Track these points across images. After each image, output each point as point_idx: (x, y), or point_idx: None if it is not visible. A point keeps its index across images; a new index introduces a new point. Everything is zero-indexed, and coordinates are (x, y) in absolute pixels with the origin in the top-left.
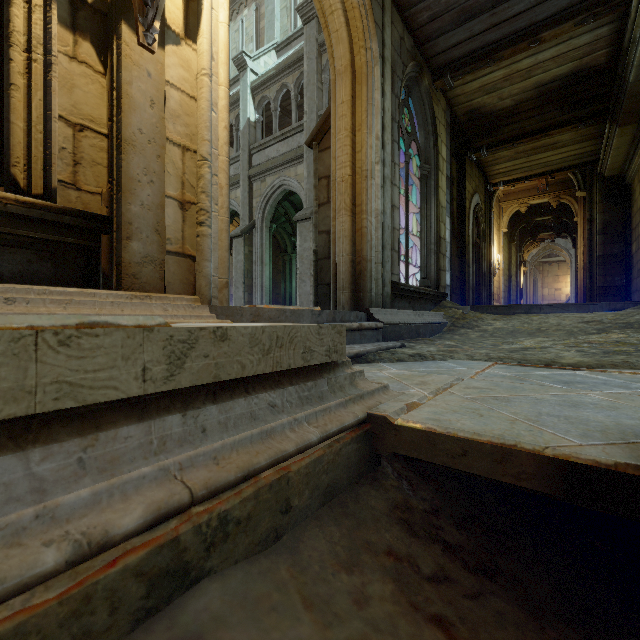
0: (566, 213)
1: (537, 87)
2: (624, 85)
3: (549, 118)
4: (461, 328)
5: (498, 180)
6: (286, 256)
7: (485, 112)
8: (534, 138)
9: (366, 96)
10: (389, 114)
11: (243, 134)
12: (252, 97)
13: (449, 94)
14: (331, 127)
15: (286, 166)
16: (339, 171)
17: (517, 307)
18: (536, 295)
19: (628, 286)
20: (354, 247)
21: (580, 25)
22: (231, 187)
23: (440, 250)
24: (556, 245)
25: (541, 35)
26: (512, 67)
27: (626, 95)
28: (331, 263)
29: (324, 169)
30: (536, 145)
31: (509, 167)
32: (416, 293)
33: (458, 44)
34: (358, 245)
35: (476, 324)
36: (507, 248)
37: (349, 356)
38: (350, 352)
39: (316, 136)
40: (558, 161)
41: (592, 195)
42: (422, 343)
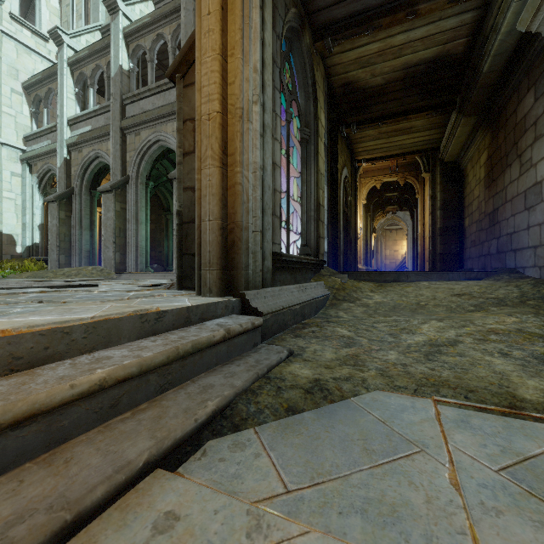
0: (408, 191)
1: (405, 68)
2: (477, 76)
3: (410, 102)
4: (343, 300)
5: (362, 157)
6: (169, 215)
7: (358, 87)
8: (396, 120)
9: (241, 10)
10: (270, 50)
11: (114, 82)
12: (125, 44)
13: (328, 61)
14: (195, 49)
15: (162, 120)
16: (204, 106)
17: (387, 274)
18: (381, 255)
19: (461, 254)
20: (225, 209)
21: (452, 3)
22: (102, 138)
23: (319, 217)
24: (397, 216)
25: (418, 7)
26: (387, 41)
27: (477, 86)
28: (195, 229)
29: (190, 109)
30: (396, 128)
31: (372, 146)
32: (298, 263)
33: (340, 2)
34: (230, 207)
35: (356, 295)
36: (365, 217)
37: (195, 428)
38: (199, 416)
39: (179, 66)
40: (410, 145)
41: (435, 176)
42: (312, 337)
